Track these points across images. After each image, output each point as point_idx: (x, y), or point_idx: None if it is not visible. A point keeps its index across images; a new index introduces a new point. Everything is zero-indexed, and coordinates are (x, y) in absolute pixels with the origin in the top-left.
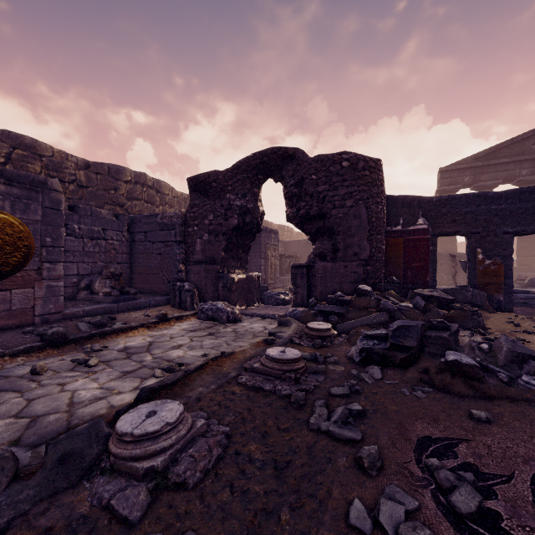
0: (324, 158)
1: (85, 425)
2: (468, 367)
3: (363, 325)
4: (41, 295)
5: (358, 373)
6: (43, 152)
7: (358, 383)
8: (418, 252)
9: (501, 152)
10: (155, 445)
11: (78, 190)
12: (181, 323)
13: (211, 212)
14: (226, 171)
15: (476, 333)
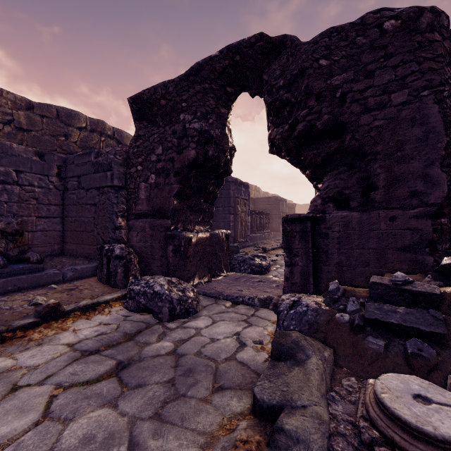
0: (344, 25)
1: None
2: None
3: None
4: None
5: None
6: None
7: None
8: None
9: None
10: None
11: (16, 133)
12: (88, 319)
13: (158, 144)
14: (179, 79)
15: None
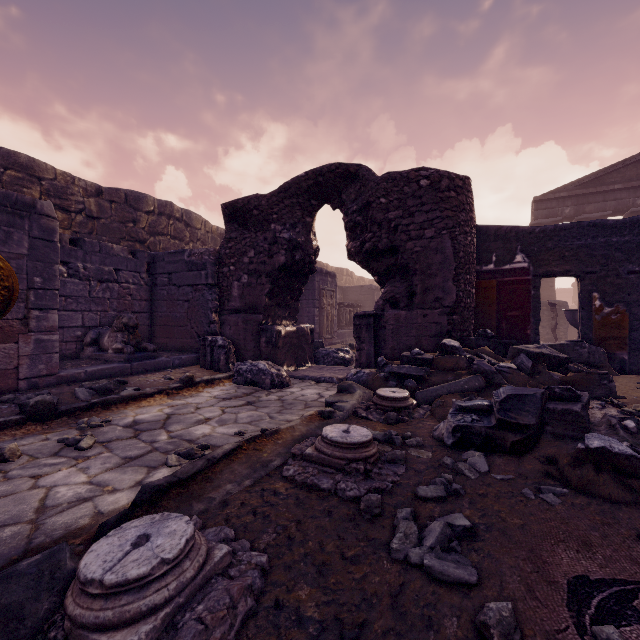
0: (397, 176)
1: (36, 557)
2: (622, 458)
3: (450, 392)
4: (28, 352)
5: (453, 462)
6: (42, 174)
7: (455, 478)
8: (515, 298)
9: (611, 177)
10: (140, 602)
11: (87, 222)
12: (212, 388)
13: (251, 248)
14: (271, 195)
15: (606, 403)
